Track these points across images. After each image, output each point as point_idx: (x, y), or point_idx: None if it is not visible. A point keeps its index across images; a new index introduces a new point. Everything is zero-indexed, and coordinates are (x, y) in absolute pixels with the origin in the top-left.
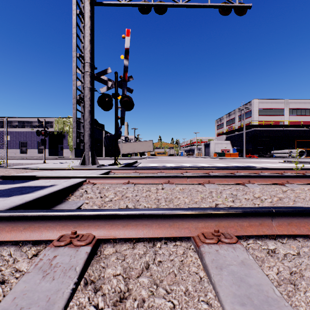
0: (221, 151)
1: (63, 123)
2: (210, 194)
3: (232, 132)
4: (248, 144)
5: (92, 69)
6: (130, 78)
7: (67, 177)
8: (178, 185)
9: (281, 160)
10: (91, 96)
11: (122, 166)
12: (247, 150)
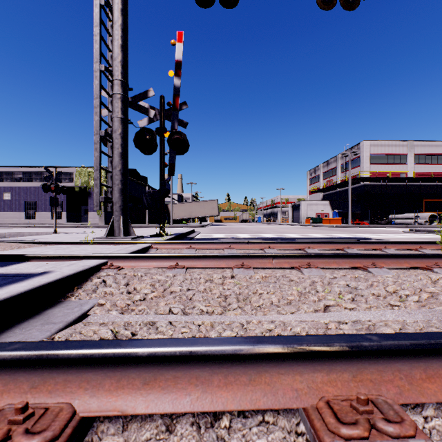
0: (315, 215)
1: (88, 175)
2: (313, 287)
3: (332, 189)
4: (355, 205)
5: (124, 89)
6: (183, 106)
7: (75, 257)
8: (258, 270)
9: (404, 229)
10: (123, 131)
11: (170, 238)
12: (353, 214)
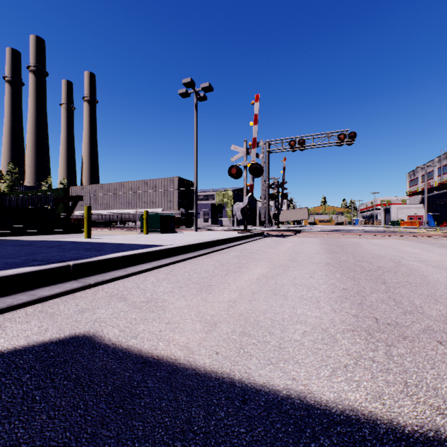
0: (407, 218)
1: (223, 196)
2: None
3: (429, 192)
4: None
5: (269, 185)
6: (286, 182)
7: None
8: None
9: None
10: (268, 197)
11: None
12: None
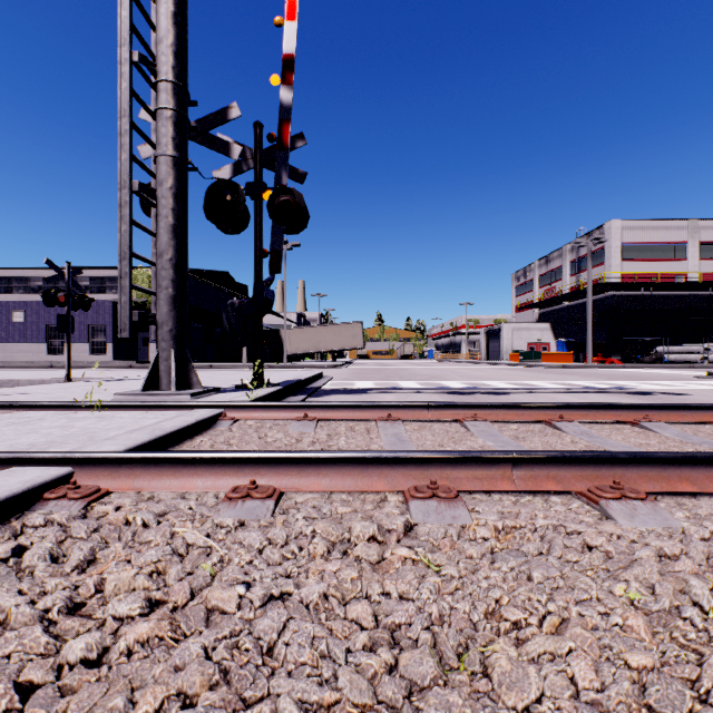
0: (527, 348)
1: (149, 282)
2: (685, 590)
3: (555, 303)
4: (595, 330)
5: (179, 101)
6: (298, 141)
7: None
8: (474, 498)
9: (690, 371)
10: (178, 183)
11: (272, 393)
12: (592, 345)
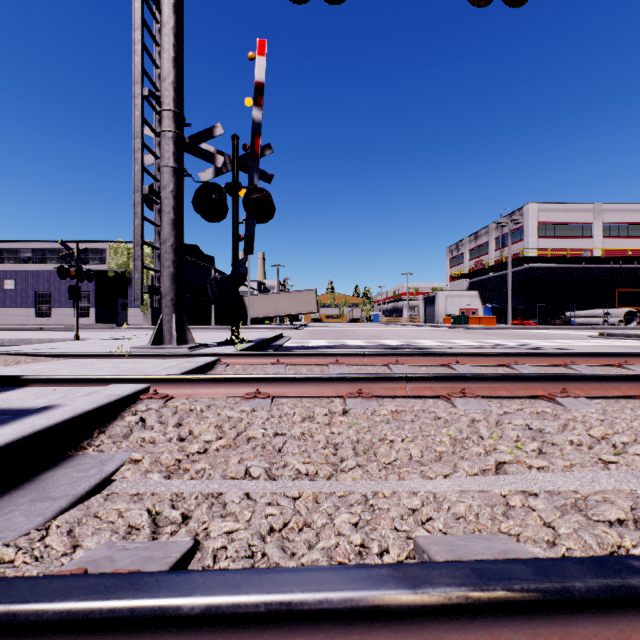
0: (459, 312)
1: (128, 254)
2: (475, 429)
3: (483, 274)
4: (516, 297)
5: (178, 124)
6: (267, 150)
7: (99, 380)
8: (384, 400)
9: (589, 332)
10: (177, 188)
11: (248, 348)
12: (514, 310)
